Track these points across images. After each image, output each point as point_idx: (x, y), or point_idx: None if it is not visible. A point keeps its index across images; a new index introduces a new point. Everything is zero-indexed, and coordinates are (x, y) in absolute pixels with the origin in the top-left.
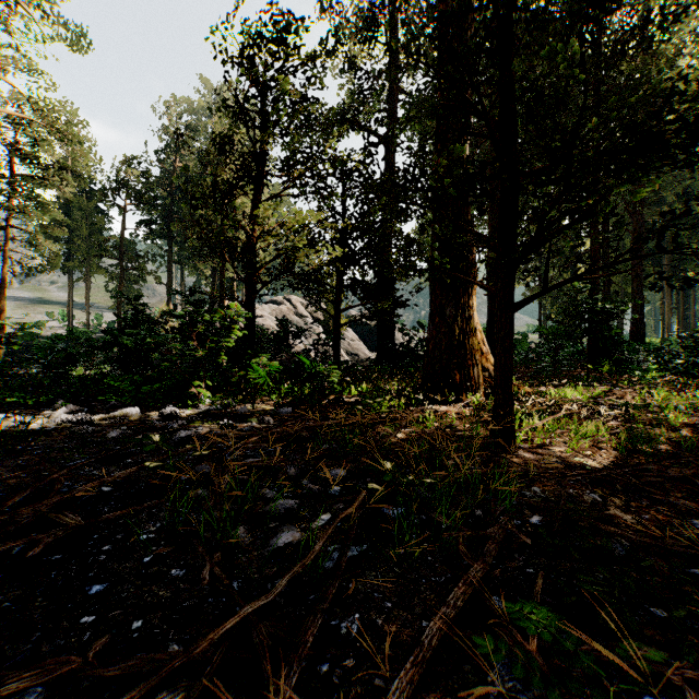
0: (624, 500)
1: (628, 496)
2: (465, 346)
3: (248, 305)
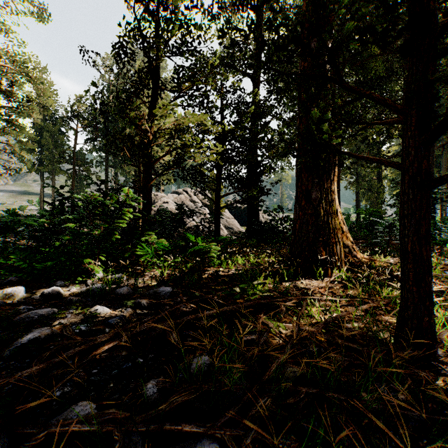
0: None
1: None
2: (329, 226)
3: (145, 191)
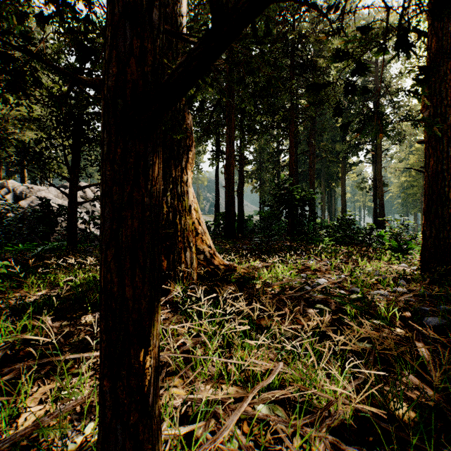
0: None
1: None
2: (176, 226)
3: None
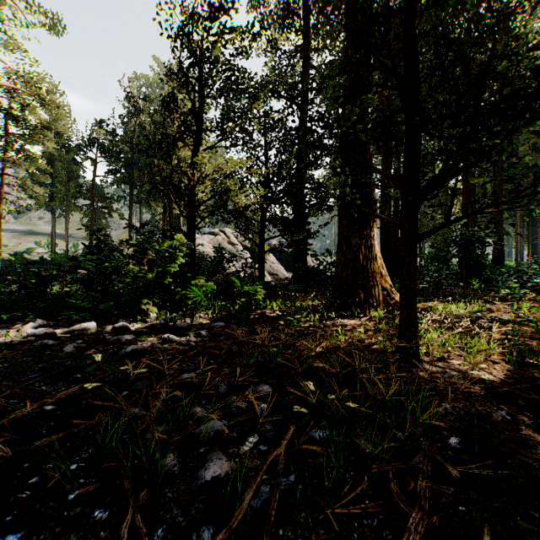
0: (530, 418)
1: (532, 413)
2: (368, 270)
3: (189, 236)
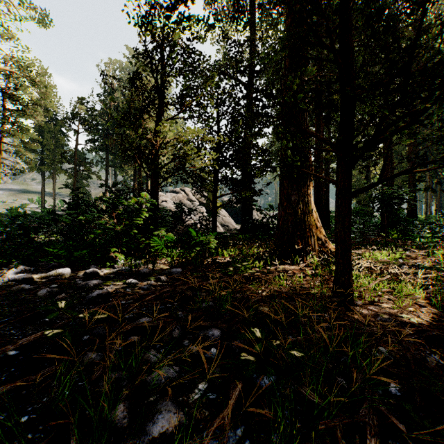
0: None
1: None
2: (305, 223)
3: (153, 193)
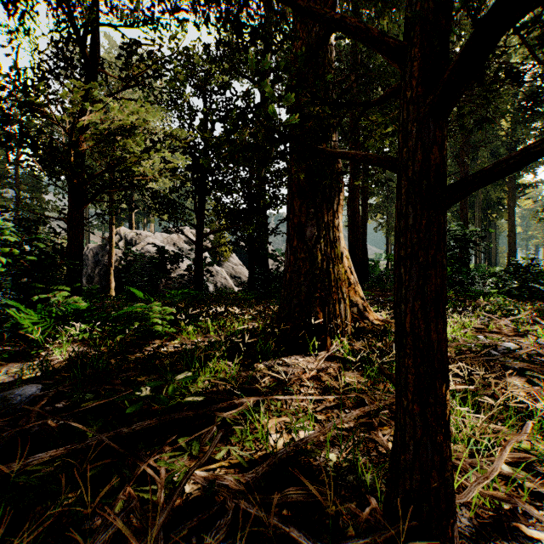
0: None
1: None
2: (330, 276)
3: (71, 223)
